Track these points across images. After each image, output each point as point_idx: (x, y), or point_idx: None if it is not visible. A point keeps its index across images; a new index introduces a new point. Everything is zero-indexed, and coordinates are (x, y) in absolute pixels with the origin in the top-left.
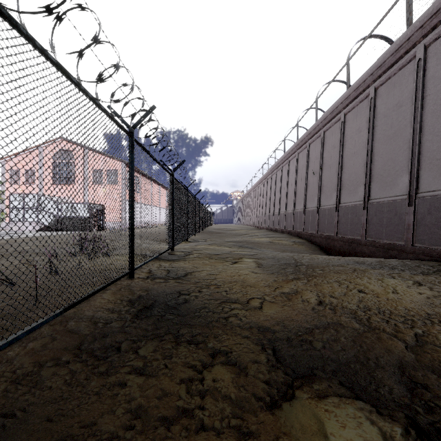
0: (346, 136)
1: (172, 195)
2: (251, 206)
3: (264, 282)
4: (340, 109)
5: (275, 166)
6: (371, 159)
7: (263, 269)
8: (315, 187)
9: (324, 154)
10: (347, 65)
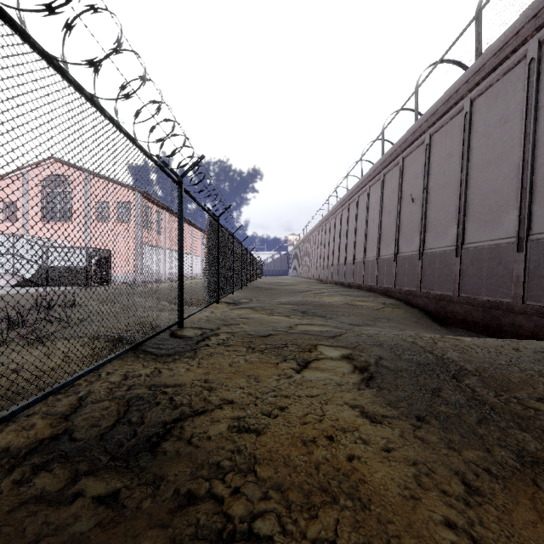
0: (474, 134)
1: (179, 221)
2: (313, 253)
3: (449, 516)
4: (462, 93)
5: (348, 196)
6: (533, 164)
7: (386, 399)
8: (415, 220)
9: (431, 168)
10: (477, 20)
